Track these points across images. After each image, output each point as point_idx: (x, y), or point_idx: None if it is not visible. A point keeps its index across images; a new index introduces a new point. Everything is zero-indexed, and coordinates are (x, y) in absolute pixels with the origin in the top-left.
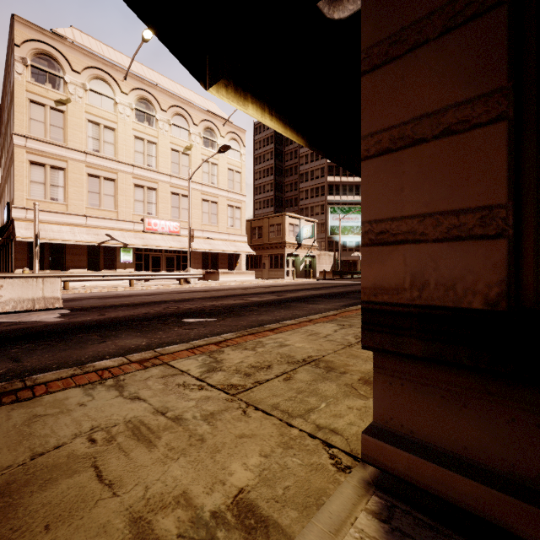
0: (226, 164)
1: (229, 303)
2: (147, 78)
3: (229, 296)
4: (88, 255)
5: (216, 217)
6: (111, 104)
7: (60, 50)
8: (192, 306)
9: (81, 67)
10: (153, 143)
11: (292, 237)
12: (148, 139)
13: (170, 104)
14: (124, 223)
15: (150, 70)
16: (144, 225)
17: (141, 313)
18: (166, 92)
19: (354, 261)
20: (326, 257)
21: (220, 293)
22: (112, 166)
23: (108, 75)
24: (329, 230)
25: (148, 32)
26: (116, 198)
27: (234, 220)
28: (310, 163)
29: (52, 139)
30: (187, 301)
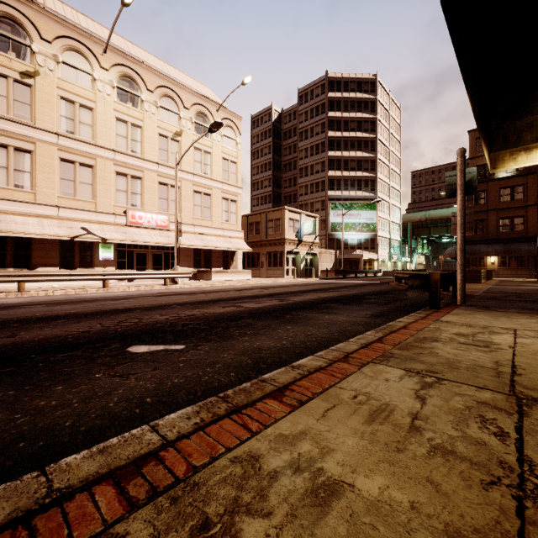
0: (220, 153)
1: (214, 312)
2: (131, 53)
3: (217, 301)
4: (60, 251)
5: (209, 210)
6: (89, 80)
7: (26, 14)
8: (162, 318)
9: (52, 35)
10: (137, 126)
11: (292, 233)
12: (132, 122)
13: (158, 84)
14: (103, 215)
15: (135, 46)
16: (127, 218)
17: (75, 332)
18: (153, 70)
19: (356, 260)
20: (327, 255)
21: (208, 296)
22: (90, 151)
23: (85, 47)
24: (330, 227)
25: None
26: (94, 187)
27: (229, 214)
28: (310, 157)
29: (17, 117)
30: (160, 309)
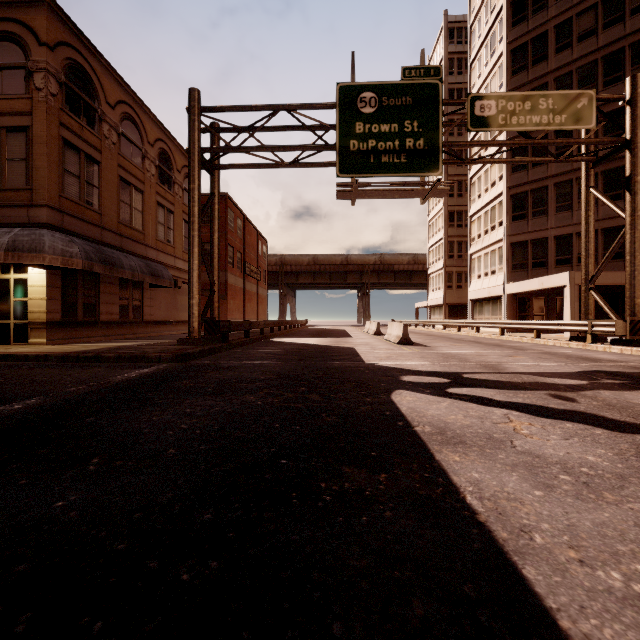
0: None
1: None
2: None
3: None
4: None
5: None
6: None
7: None
8: None
9: None
10: None
11: None
12: None
13: None
14: None
15: None
16: None
17: None
18: None
19: None
20: None
21: None
22: None
23: None
24: None
25: None
26: None
27: None
28: None
29: None
30: None
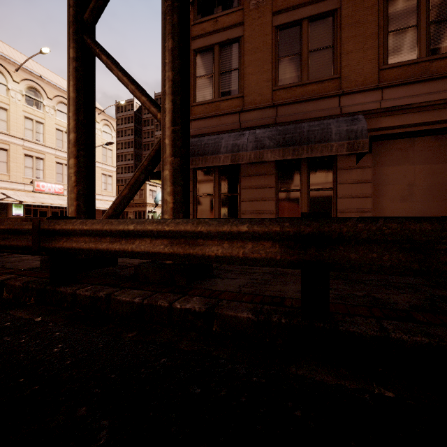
0: (101, 143)
1: None
2: (35, 71)
3: None
4: None
5: None
6: (4, 89)
7: None
8: None
9: None
10: (40, 123)
11: (151, 199)
12: (37, 120)
13: (55, 94)
14: (16, 184)
15: (35, 63)
16: (34, 187)
17: None
18: (52, 84)
19: None
20: None
21: None
22: (5, 139)
23: (1, 66)
24: None
25: (47, 49)
26: (8, 164)
27: (107, 185)
28: None
29: None
30: None
